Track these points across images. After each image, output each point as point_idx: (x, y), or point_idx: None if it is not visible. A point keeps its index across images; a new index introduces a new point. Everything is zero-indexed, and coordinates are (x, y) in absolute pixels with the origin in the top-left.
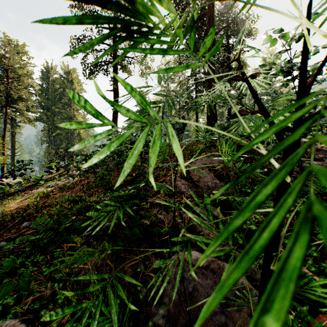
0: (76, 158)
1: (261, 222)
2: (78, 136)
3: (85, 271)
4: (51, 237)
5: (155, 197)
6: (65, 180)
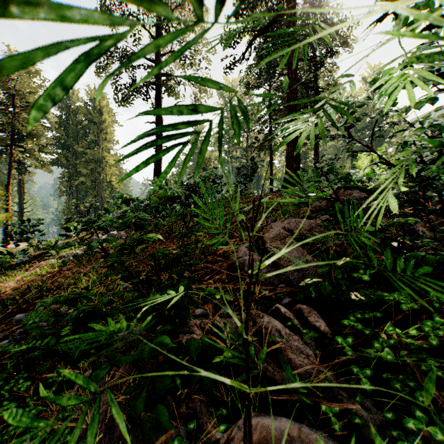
0: (103, 216)
1: (401, 344)
2: (109, 185)
3: (87, 421)
4: (49, 344)
5: (211, 280)
6: None
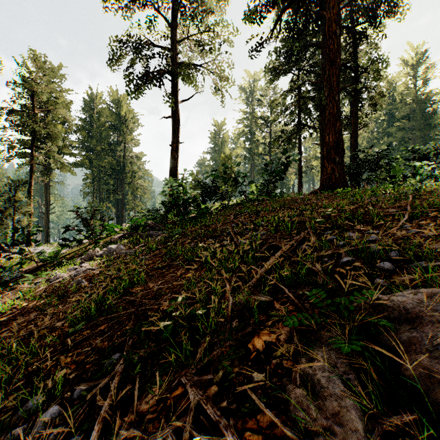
0: (108, 223)
1: None
2: (130, 185)
3: None
4: None
5: None
6: (74, 267)
